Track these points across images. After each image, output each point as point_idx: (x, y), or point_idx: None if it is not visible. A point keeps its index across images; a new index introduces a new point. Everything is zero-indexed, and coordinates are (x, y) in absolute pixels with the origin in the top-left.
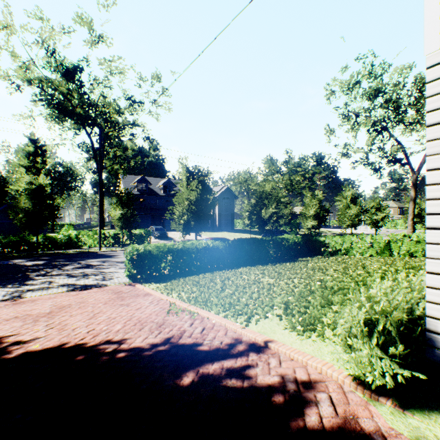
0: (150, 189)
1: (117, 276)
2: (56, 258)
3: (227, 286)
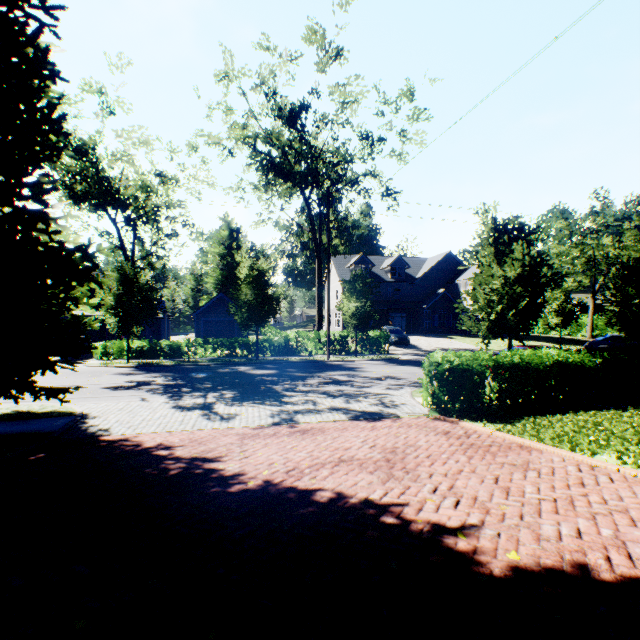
0: (372, 273)
1: (401, 402)
2: (283, 367)
3: None
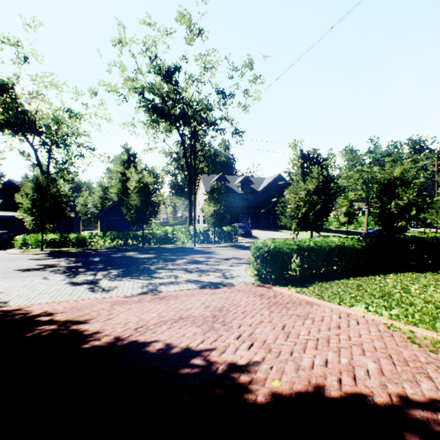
0: (228, 187)
1: (237, 275)
2: (160, 252)
3: (436, 302)
